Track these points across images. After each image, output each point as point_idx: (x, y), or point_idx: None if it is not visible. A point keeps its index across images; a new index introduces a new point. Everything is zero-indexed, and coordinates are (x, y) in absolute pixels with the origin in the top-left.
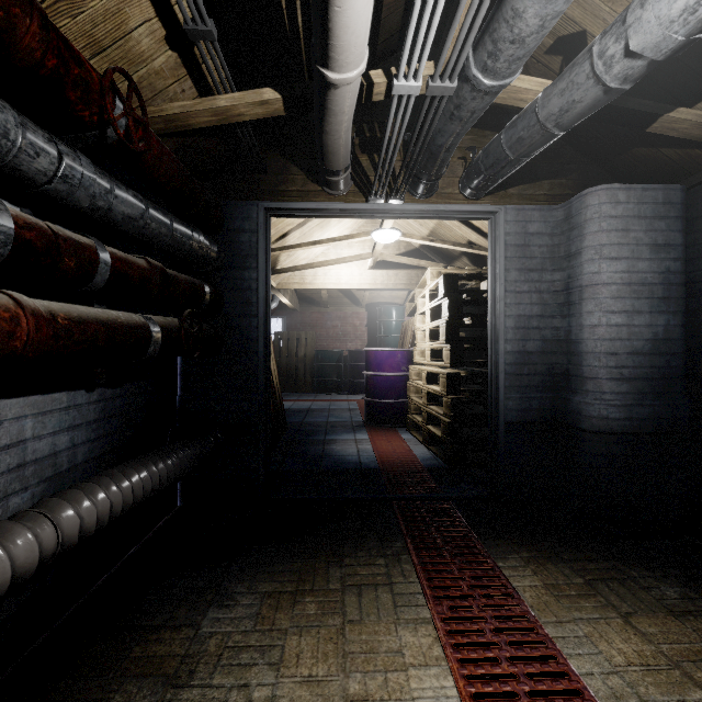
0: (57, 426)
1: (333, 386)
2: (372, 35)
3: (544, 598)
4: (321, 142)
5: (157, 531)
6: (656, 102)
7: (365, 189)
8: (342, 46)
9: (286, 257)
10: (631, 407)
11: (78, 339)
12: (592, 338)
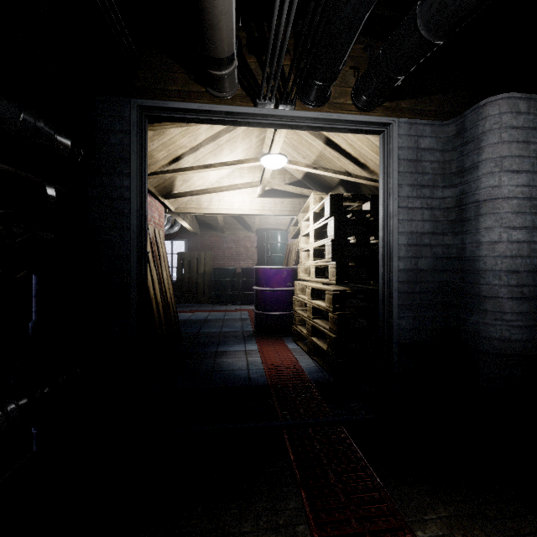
0: None
1: (228, 298)
2: None
3: None
4: (197, 5)
5: None
6: None
7: (253, 93)
8: None
9: (182, 182)
10: (533, 328)
11: None
12: (492, 255)
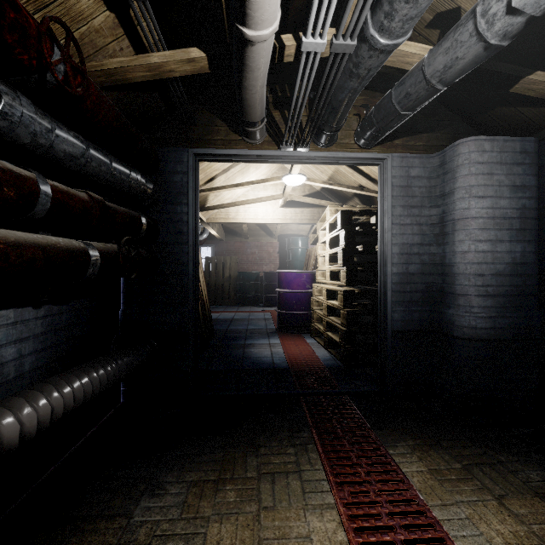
0: (4, 339)
1: (252, 300)
2: (283, 10)
3: (430, 482)
4: (241, 96)
5: (101, 425)
6: (519, 66)
7: (278, 139)
8: (258, 3)
9: (214, 197)
10: (495, 318)
11: (14, 262)
12: (463, 262)
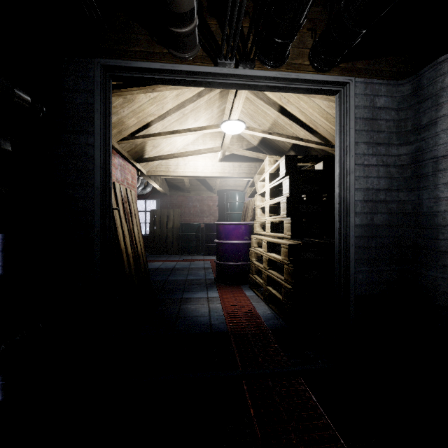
0: None
1: (194, 249)
2: None
3: None
4: None
5: None
6: None
7: (214, 54)
8: None
9: (152, 147)
10: None
11: None
12: None
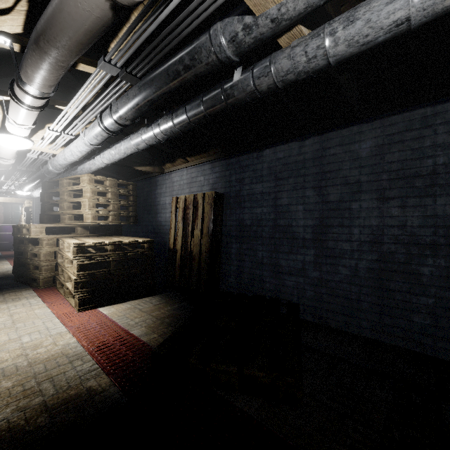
0: None
1: None
2: None
3: None
4: None
5: None
6: None
7: None
8: None
9: None
10: None
11: None
12: None
